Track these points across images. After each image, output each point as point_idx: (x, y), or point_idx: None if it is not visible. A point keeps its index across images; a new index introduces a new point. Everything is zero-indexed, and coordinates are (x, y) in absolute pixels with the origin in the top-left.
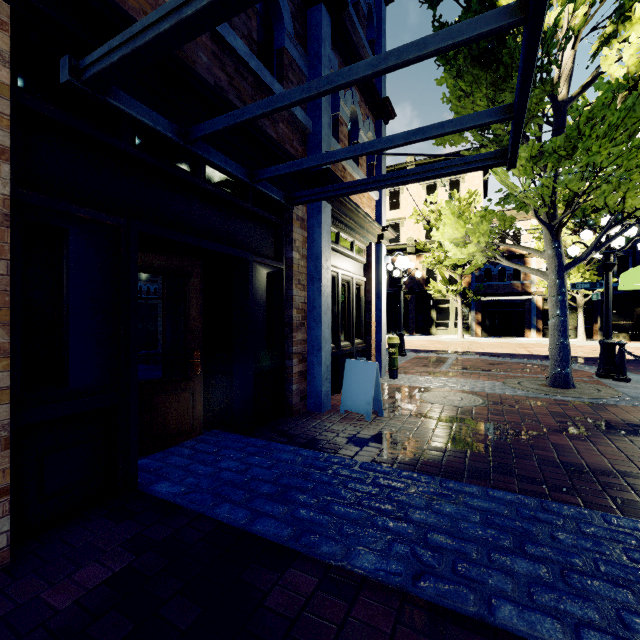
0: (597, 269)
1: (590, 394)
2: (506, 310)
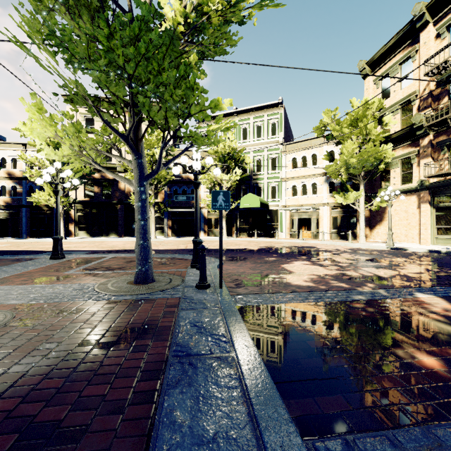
0: (234, 195)
1: (155, 288)
2: (187, 218)
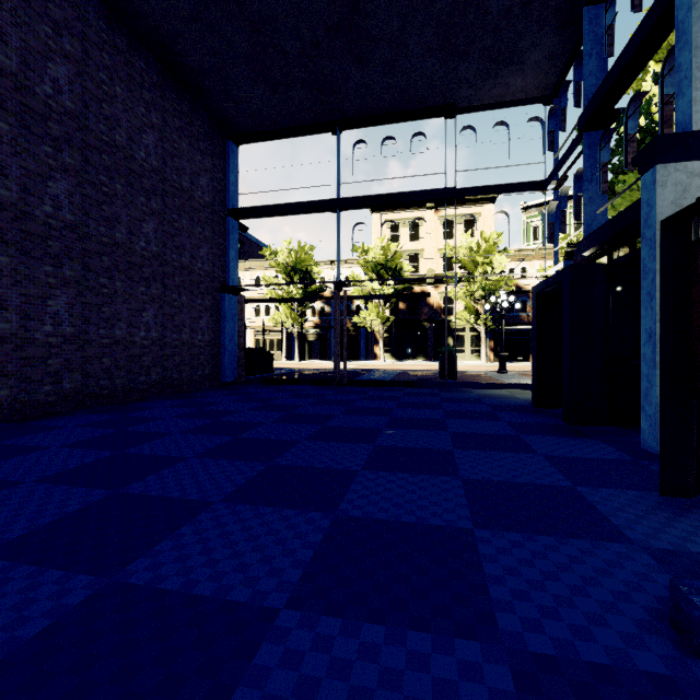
0: None
1: None
2: (515, 338)
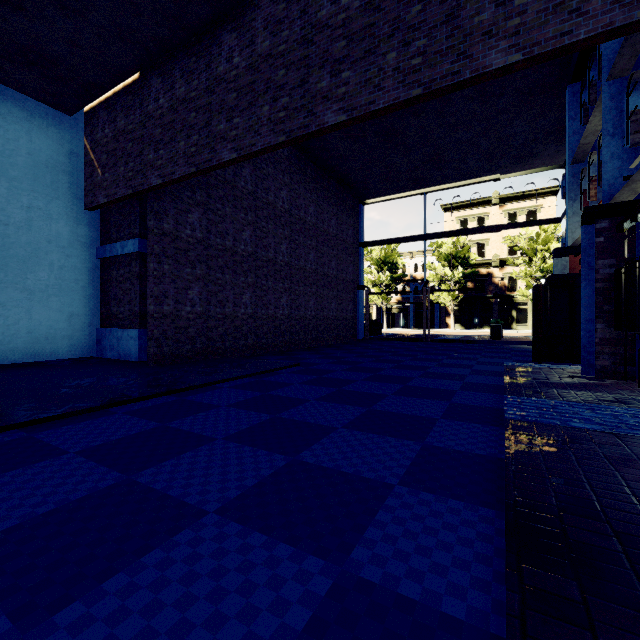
0: None
1: None
2: None
